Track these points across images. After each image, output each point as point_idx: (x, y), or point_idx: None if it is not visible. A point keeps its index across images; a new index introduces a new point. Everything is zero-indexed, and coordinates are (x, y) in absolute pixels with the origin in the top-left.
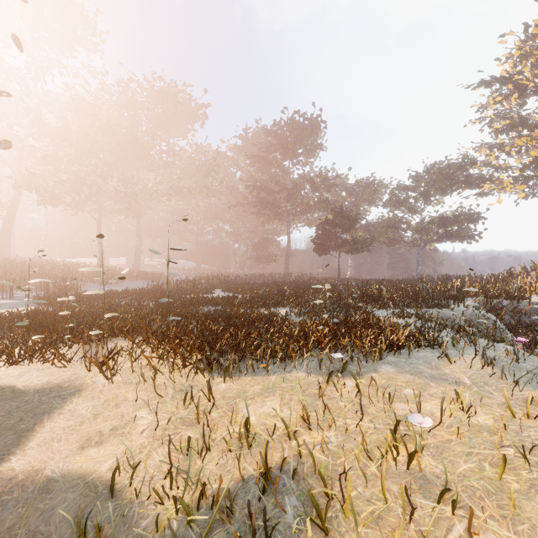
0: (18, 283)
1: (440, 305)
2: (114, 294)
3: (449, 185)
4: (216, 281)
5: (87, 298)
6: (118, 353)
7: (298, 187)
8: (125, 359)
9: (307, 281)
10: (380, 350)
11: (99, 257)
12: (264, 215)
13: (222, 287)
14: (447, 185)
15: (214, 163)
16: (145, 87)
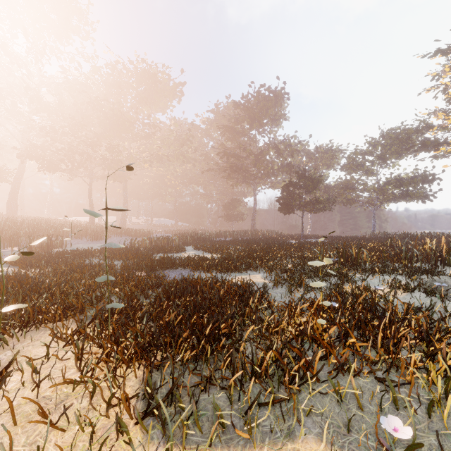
0: (9, 241)
1: (435, 272)
2: (89, 253)
3: (404, 149)
4: (189, 238)
5: (58, 259)
6: (5, 377)
7: (263, 152)
8: (29, 377)
9: (273, 238)
10: (446, 386)
11: (90, 216)
12: (233, 179)
13: (195, 243)
14: (403, 149)
15: (189, 134)
16: (130, 69)
